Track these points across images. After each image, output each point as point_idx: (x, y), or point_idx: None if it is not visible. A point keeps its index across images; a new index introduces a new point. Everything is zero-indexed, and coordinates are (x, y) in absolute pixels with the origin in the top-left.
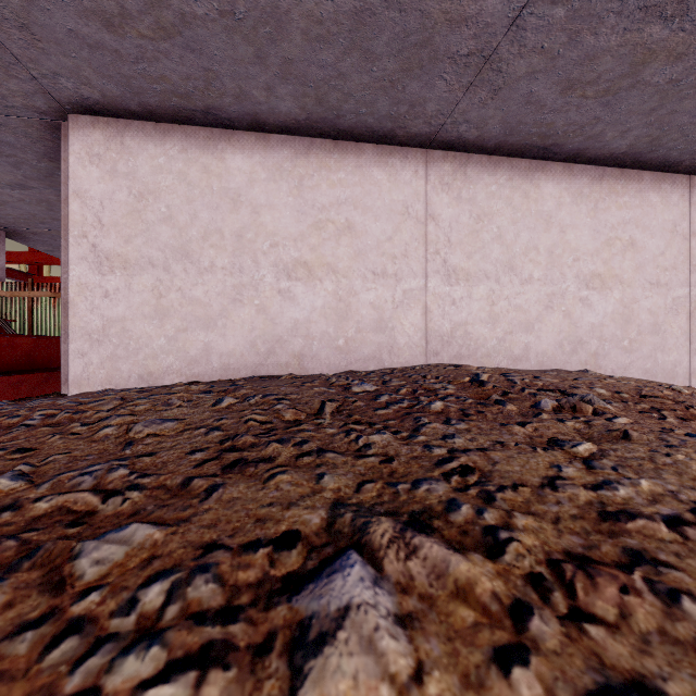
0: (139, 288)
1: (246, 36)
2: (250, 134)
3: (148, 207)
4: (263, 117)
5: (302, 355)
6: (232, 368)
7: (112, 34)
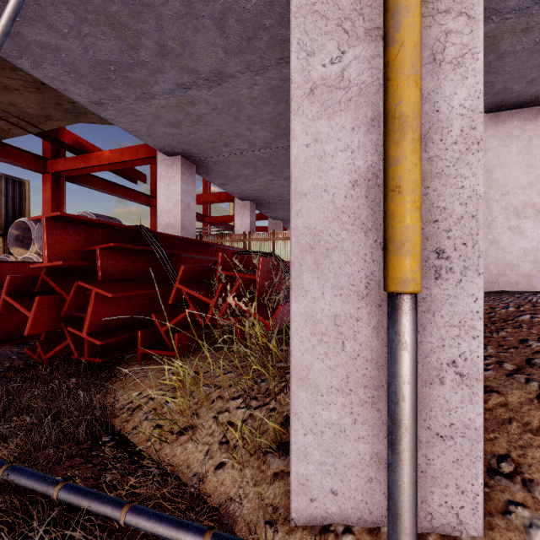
0: None
1: None
2: (484, 116)
3: None
4: (505, 102)
5: (530, 275)
6: None
7: None
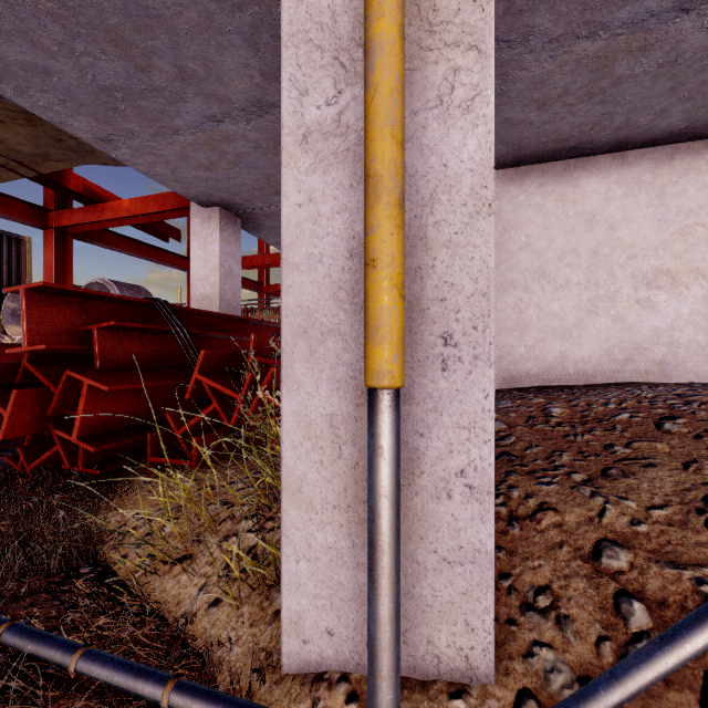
0: (502, 307)
1: (672, 75)
2: (605, 156)
3: (510, 239)
4: (631, 139)
5: (664, 362)
6: (586, 374)
7: (538, 111)
